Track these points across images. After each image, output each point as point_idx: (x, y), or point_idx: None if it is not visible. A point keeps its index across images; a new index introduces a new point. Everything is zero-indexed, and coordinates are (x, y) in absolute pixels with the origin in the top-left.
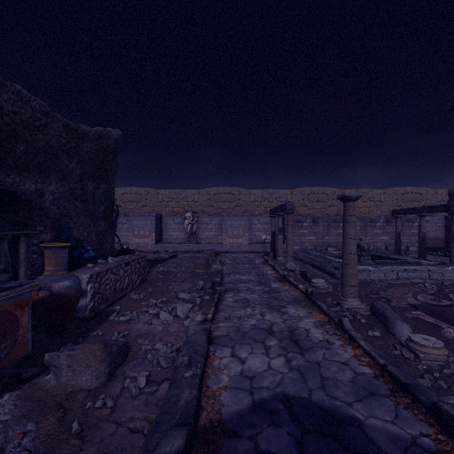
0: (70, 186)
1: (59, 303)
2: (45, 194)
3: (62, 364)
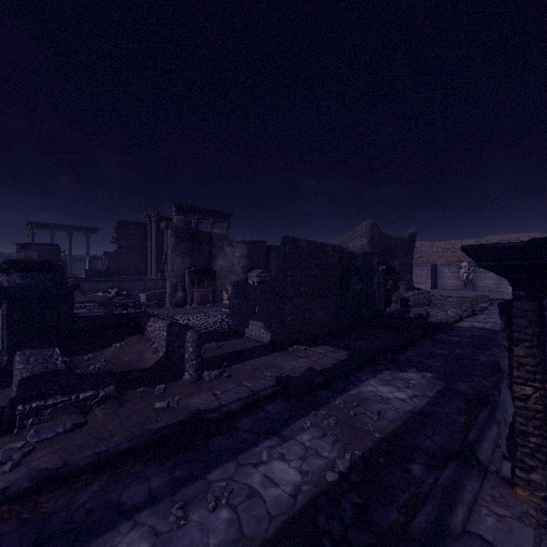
0: (400, 261)
1: (405, 300)
2: (395, 266)
3: (414, 311)
